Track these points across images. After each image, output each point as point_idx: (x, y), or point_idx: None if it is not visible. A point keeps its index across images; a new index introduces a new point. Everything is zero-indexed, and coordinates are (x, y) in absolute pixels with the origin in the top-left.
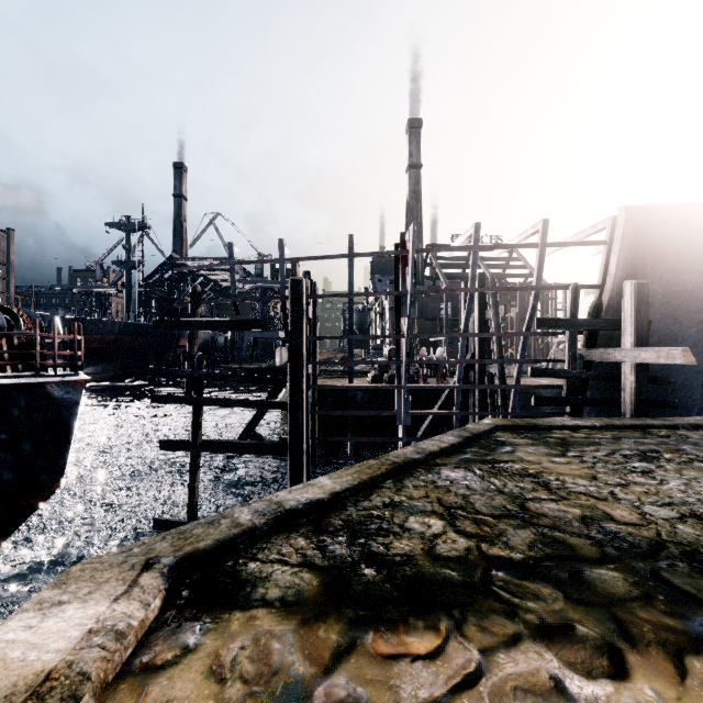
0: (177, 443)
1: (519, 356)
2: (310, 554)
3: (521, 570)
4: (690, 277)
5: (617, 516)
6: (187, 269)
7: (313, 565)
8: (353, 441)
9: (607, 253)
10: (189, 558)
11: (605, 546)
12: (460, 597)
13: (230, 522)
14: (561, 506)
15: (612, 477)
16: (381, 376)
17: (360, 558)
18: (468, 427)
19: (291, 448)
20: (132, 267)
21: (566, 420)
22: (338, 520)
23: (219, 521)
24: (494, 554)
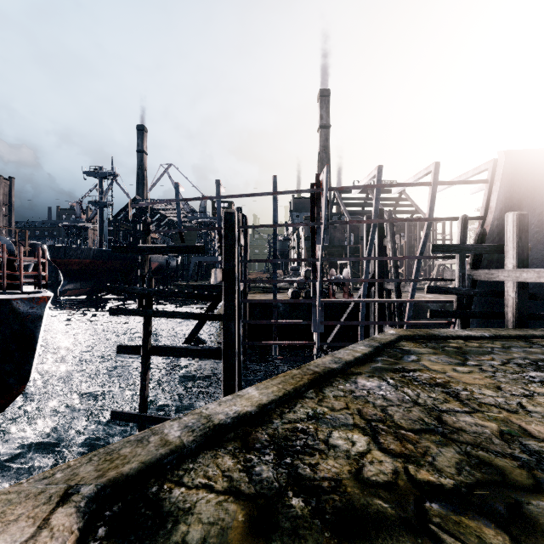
0: (131, 348)
1: (413, 276)
2: (236, 477)
3: (455, 501)
4: None
5: (534, 432)
6: (142, 205)
7: (239, 492)
8: (276, 345)
9: (489, 190)
10: (111, 485)
11: (534, 469)
12: (397, 539)
13: (158, 439)
14: (477, 420)
15: (515, 387)
16: (299, 291)
17: (287, 483)
18: (376, 337)
19: (225, 354)
20: (104, 206)
21: (458, 330)
22: (265, 434)
23: (148, 438)
24: (423, 478)
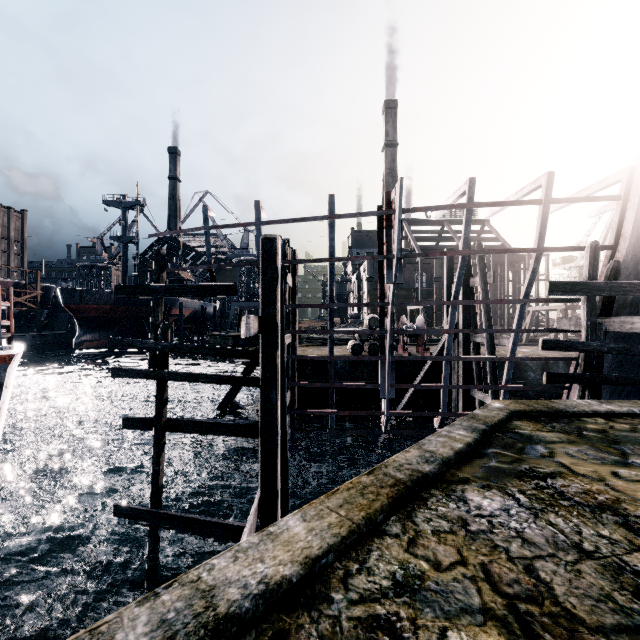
0: (140, 421)
1: (515, 325)
2: None
3: None
4: None
5: None
6: (161, 235)
7: None
8: (333, 414)
9: (622, 209)
10: None
11: None
12: None
13: None
14: None
15: None
16: (361, 344)
17: None
18: (477, 414)
19: (263, 433)
20: (128, 242)
21: (592, 403)
22: (315, 636)
23: None
24: None
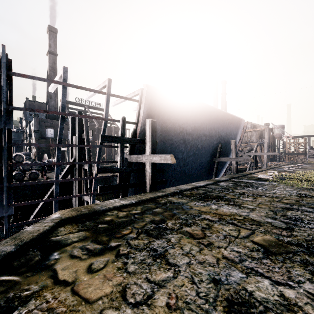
0: None
1: (96, 159)
2: None
3: None
4: (169, 124)
5: None
6: None
7: None
8: None
9: (139, 106)
10: None
11: None
12: None
13: None
14: None
15: (140, 281)
16: None
17: None
18: (25, 232)
19: None
20: None
21: (117, 201)
22: None
23: None
24: None
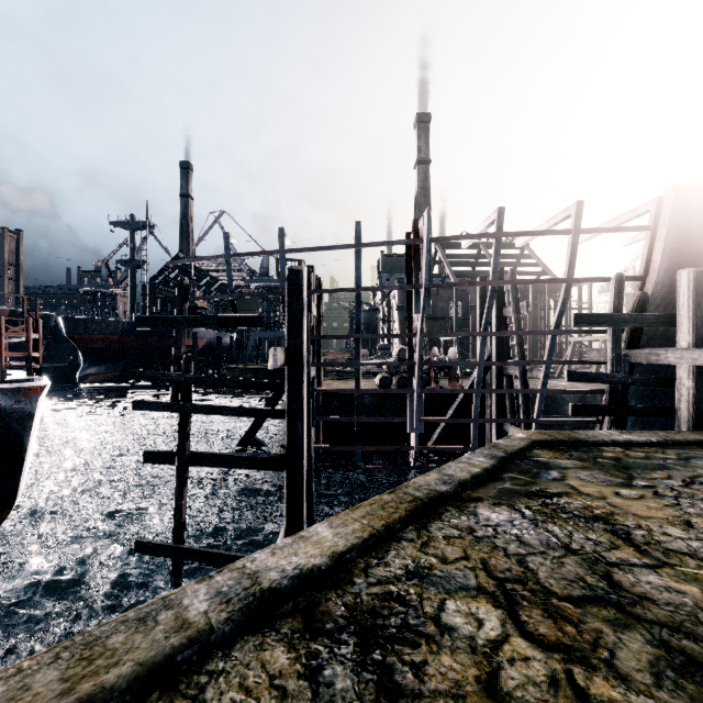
0: (162, 455)
1: (546, 357)
2: (292, 689)
3: None
4: None
5: None
6: (180, 263)
7: None
8: (360, 450)
9: (651, 239)
10: None
11: None
12: None
13: (172, 618)
14: (667, 580)
15: None
16: (390, 378)
17: (376, 702)
18: (499, 444)
19: (289, 465)
20: (136, 266)
21: (613, 433)
22: (341, 605)
23: (156, 615)
24: (601, 695)
